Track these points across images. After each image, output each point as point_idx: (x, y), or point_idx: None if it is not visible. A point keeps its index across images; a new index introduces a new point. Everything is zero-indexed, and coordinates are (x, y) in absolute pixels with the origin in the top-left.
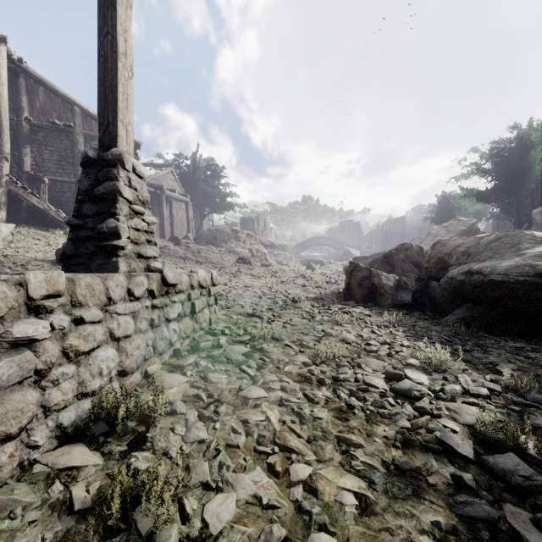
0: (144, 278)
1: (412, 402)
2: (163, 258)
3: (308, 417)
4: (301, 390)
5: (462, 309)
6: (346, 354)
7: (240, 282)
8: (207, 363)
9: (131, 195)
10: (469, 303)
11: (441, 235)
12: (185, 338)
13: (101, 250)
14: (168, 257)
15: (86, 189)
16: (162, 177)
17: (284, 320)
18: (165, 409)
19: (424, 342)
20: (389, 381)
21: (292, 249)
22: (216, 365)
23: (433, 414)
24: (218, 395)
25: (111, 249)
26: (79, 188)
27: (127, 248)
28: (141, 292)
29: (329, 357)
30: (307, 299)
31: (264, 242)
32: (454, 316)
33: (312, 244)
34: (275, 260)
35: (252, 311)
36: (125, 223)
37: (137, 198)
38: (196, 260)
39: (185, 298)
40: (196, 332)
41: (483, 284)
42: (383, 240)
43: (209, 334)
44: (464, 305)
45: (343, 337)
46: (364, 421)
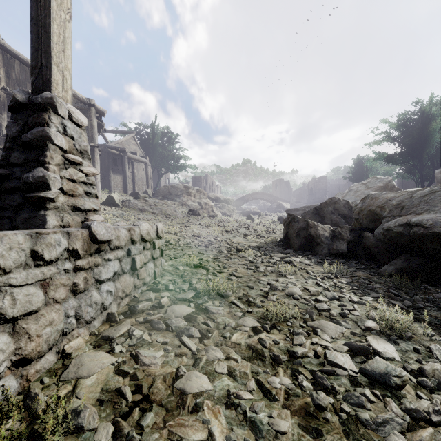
0: (61, 236)
1: (392, 393)
2: (124, 210)
3: (266, 429)
4: (253, 375)
5: (400, 260)
6: (297, 314)
7: (189, 231)
8: (143, 332)
9: (66, 143)
10: (407, 254)
11: (361, 191)
12: (123, 297)
13: (28, 202)
14: (128, 209)
15: (14, 135)
16: (125, 142)
17: (230, 271)
18: (63, 430)
19: (380, 301)
20: (354, 355)
21: (234, 202)
22: (153, 334)
23: (431, 421)
24: (149, 386)
25: (37, 201)
26: (7, 135)
27: (58, 200)
28: (57, 254)
29: (280, 320)
30: (250, 248)
31: (211, 197)
32: (392, 266)
33: (250, 198)
34: (220, 212)
35: (199, 261)
36: (57, 173)
37: (74, 147)
38: (153, 212)
39: (123, 254)
40: (137, 288)
41: (424, 236)
42: (309, 195)
43: (152, 290)
44: (402, 256)
45: (290, 291)
46: (343, 435)
